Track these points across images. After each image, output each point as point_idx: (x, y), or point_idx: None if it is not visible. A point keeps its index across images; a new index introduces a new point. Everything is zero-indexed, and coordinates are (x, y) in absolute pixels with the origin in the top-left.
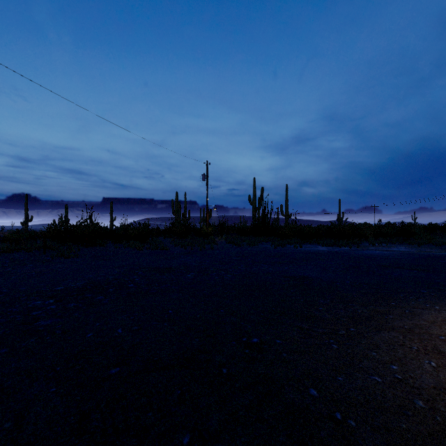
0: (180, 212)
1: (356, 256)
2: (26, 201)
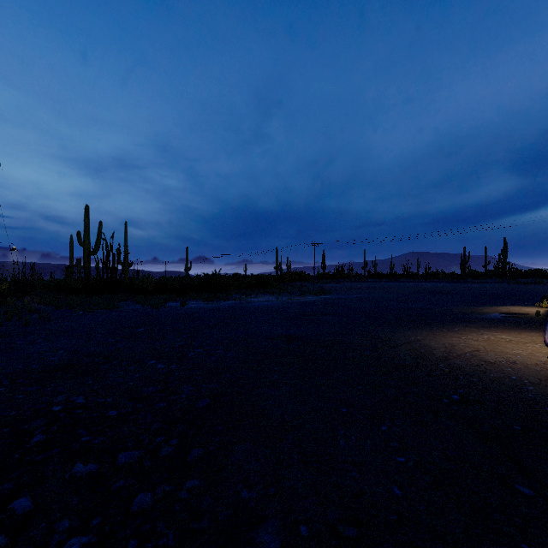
0: None
1: (261, 308)
2: None
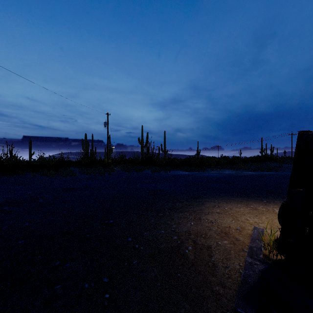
0: (88, 149)
1: (199, 176)
2: None
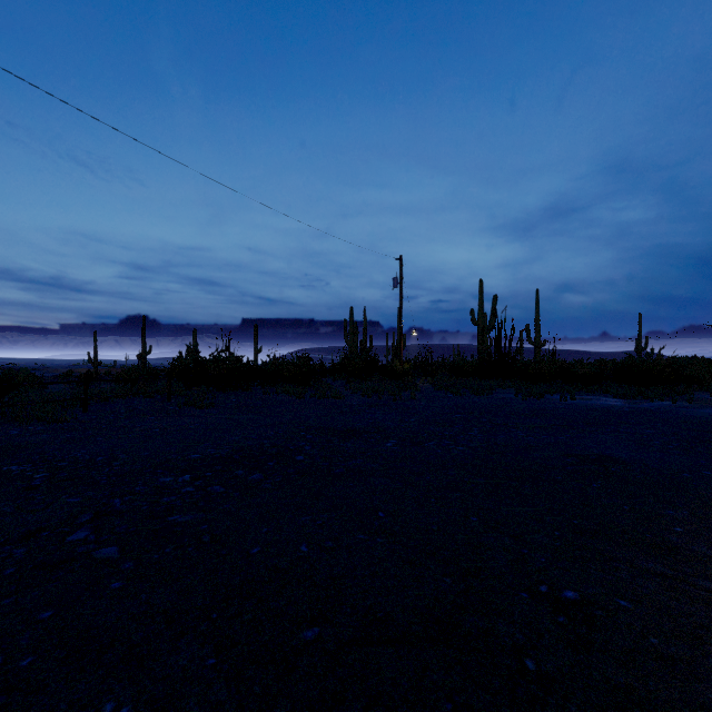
0: (356, 340)
1: (694, 418)
2: (143, 326)
